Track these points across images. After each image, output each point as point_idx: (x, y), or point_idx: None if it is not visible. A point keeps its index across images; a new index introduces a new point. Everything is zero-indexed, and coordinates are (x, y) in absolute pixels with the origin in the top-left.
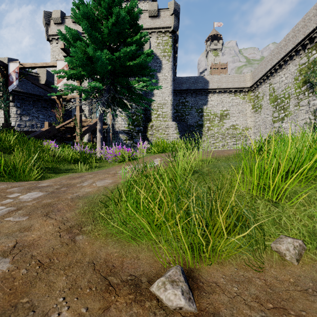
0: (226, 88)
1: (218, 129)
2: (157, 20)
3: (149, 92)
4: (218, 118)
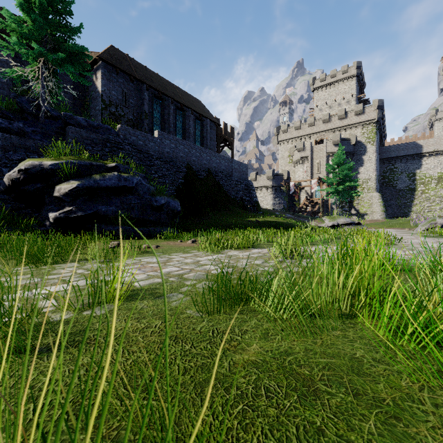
0: None
1: (435, 191)
2: (362, 116)
3: (355, 171)
4: (435, 180)
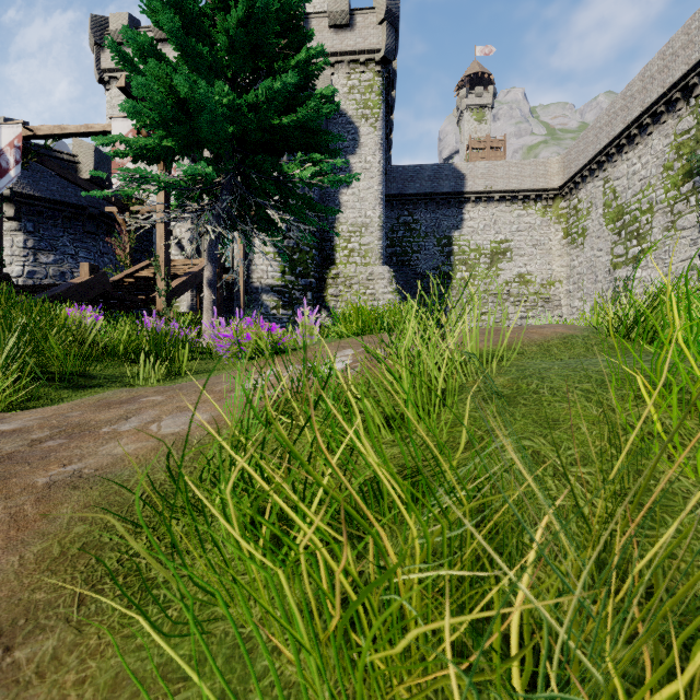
0: (504, 191)
1: (487, 283)
2: (349, 34)
3: (330, 199)
4: (486, 258)
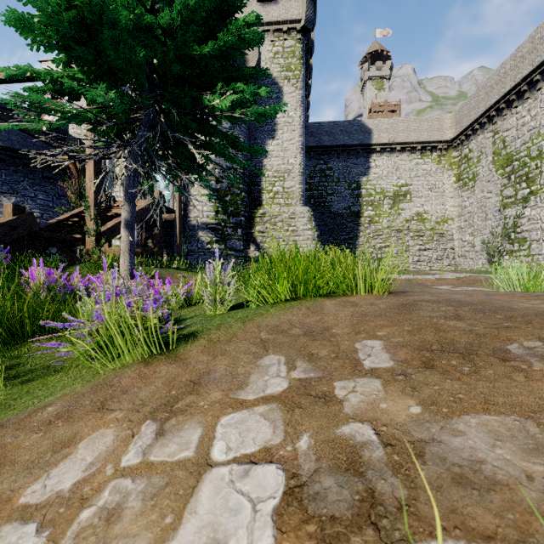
0: (404, 142)
1: (390, 220)
2: (274, 6)
3: None
4: (389, 199)
